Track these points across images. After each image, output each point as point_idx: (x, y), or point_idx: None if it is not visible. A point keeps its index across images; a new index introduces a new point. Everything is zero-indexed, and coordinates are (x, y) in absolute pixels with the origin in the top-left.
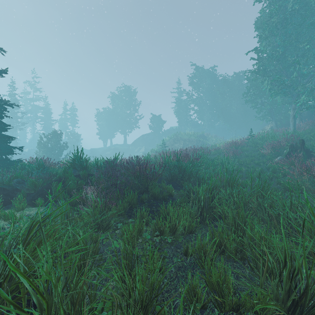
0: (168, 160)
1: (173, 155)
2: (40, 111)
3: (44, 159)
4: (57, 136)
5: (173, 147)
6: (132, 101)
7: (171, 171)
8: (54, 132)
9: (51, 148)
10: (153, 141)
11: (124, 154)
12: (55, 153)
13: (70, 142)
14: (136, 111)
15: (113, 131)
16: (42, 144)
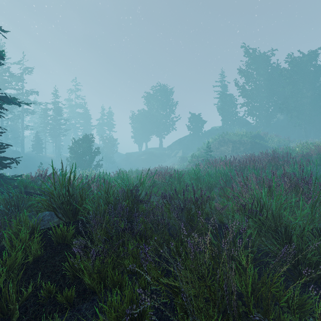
0: (245, 185)
1: (236, 167)
2: (80, 117)
3: (49, 174)
4: (88, 140)
5: (218, 151)
6: (168, 100)
7: (320, 260)
8: (86, 136)
9: (83, 154)
10: (191, 144)
11: (159, 159)
12: (86, 159)
13: (106, 147)
14: (173, 112)
15: (148, 134)
16: (74, 150)
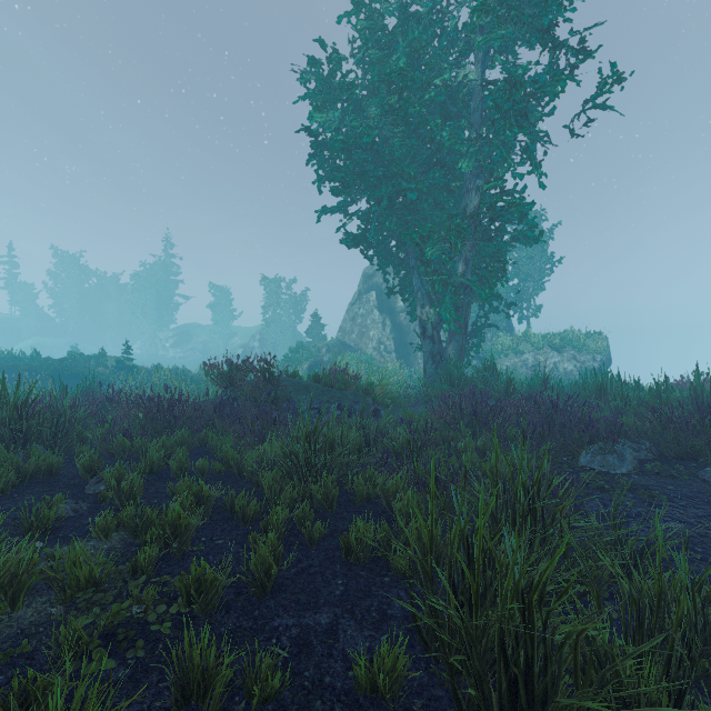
0: None
1: None
2: None
3: None
4: None
5: None
6: None
7: None
8: None
9: None
10: None
11: None
12: None
13: None
14: None
15: None
16: None
